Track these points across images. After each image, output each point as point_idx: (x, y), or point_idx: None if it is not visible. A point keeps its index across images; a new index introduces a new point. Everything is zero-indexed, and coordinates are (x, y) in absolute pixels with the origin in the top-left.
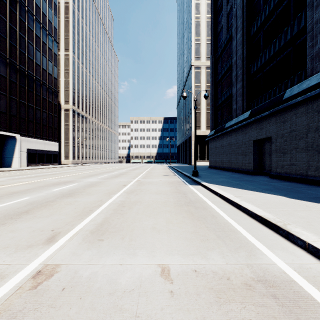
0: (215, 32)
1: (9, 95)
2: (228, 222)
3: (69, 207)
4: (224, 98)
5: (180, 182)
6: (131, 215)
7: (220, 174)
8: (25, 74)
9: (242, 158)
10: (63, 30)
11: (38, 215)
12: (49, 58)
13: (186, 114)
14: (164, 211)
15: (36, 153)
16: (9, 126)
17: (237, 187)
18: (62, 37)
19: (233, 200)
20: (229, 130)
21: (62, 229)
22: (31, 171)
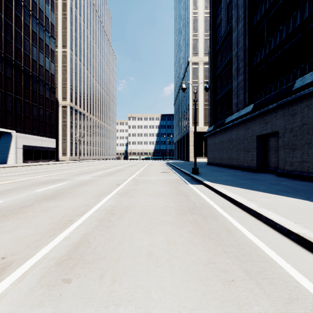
0: (214, 25)
1: (5, 90)
2: (252, 242)
3: (45, 215)
4: (224, 92)
5: (179, 181)
6: (120, 229)
7: (221, 171)
8: (21, 70)
9: (244, 155)
10: (60, 27)
11: None
12: (46, 54)
13: (183, 111)
14: (163, 222)
15: (32, 149)
16: (5, 122)
17: (245, 187)
18: (60, 34)
19: (249, 206)
20: (230, 125)
21: (17, 256)
22: (25, 168)
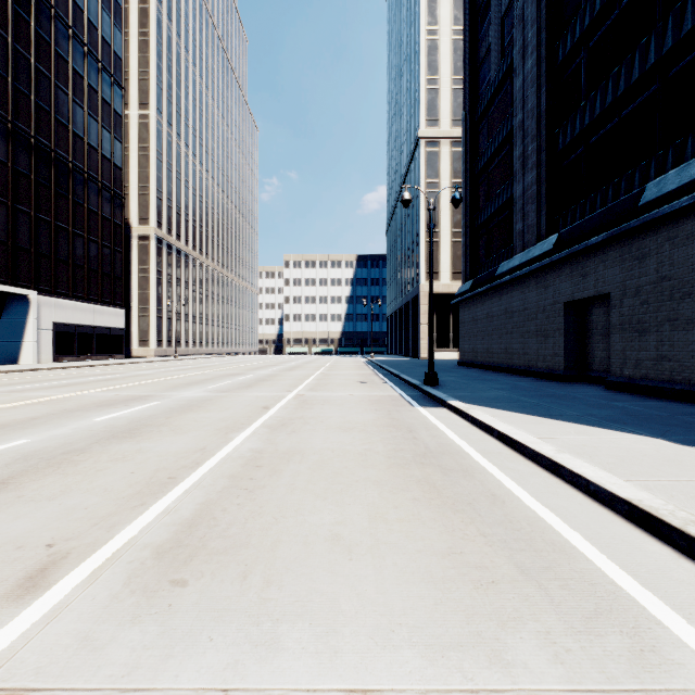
0: (473, 60)
1: (14, 203)
2: (538, 517)
3: (119, 468)
4: (495, 208)
5: (397, 400)
6: (276, 495)
7: (487, 380)
8: (50, 157)
9: (537, 344)
10: (135, 61)
11: (29, 494)
12: (104, 123)
13: (406, 247)
14: (362, 480)
15: (74, 332)
16: (14, 273)
17: (536, 413)
18: (134, 77)
19: (539, 450)
20: (507, 280)
21: (77, 542)
22: (59, 372)
